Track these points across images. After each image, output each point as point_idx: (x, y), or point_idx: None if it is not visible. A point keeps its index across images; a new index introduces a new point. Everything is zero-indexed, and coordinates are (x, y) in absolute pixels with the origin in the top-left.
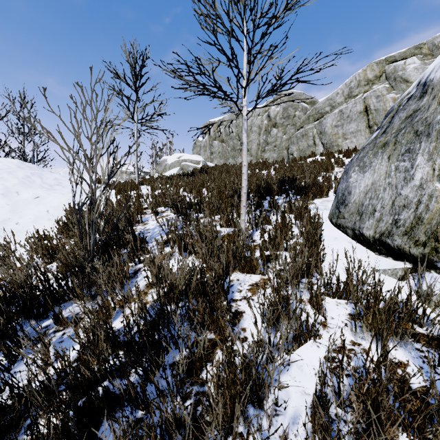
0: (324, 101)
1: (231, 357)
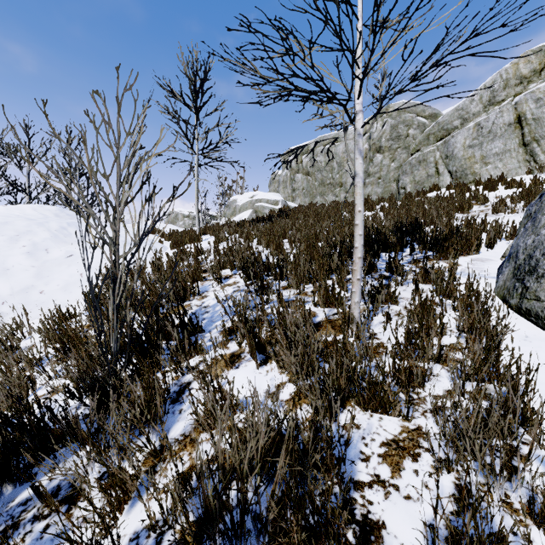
0: (451, 112)
1: None
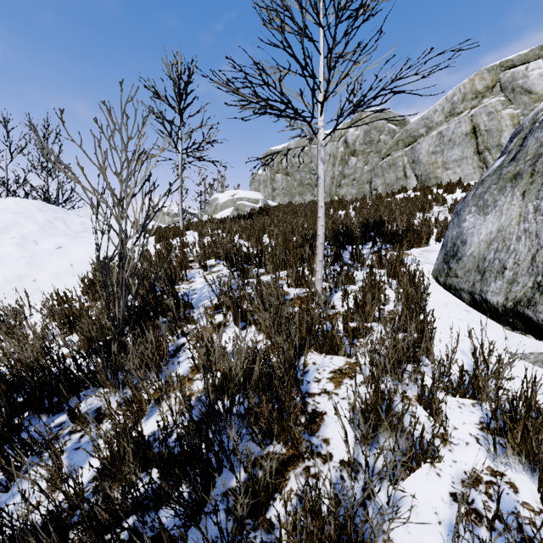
0: (417, 121)
1: (315, 504)
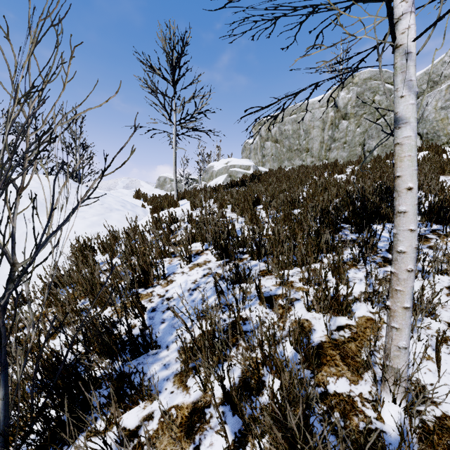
0: (419, 76)
1: None
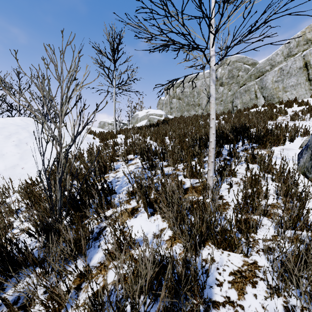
0: (264, 61)
1: None
